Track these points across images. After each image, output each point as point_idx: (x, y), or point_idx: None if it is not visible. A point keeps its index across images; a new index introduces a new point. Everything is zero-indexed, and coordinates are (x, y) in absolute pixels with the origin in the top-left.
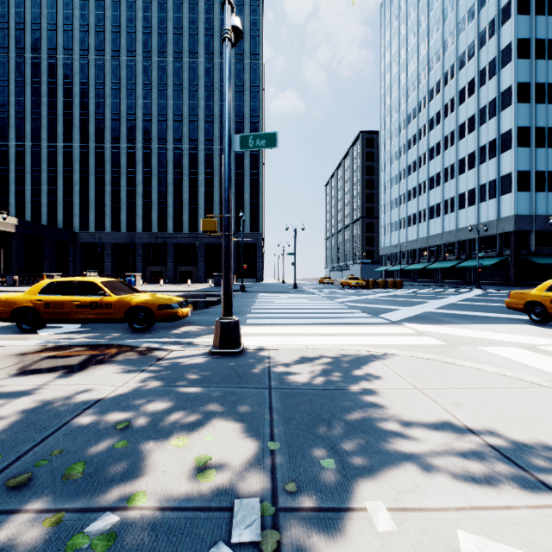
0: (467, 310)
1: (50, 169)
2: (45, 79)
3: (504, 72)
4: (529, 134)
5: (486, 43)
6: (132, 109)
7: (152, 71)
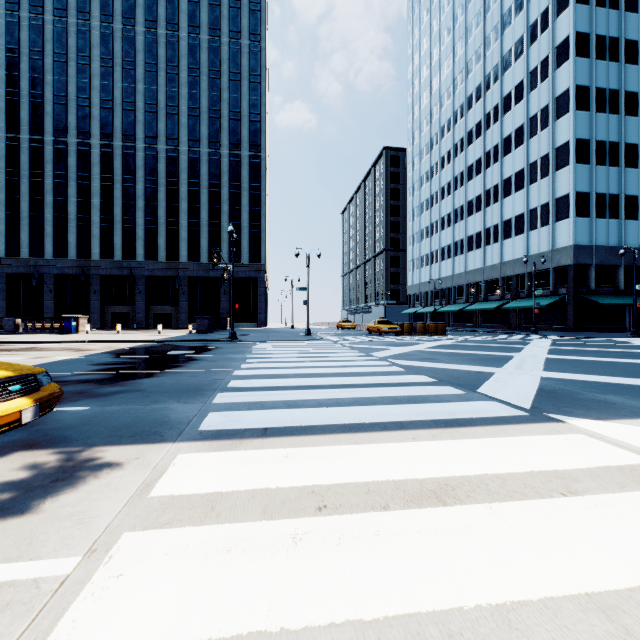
0: (597, 372)
1: None
2: None
3: (560, 73)
4: (588, 149)
5: (538, 38)
6: (85, 92)
7: (114, 42)
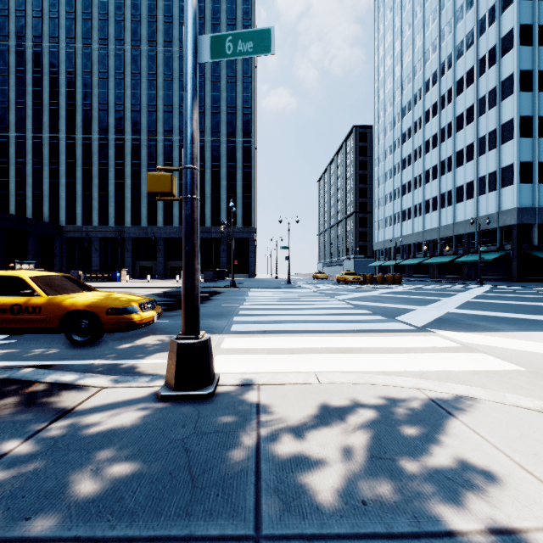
0: (494, 310)
1: (35, 161)
2: (30, 68)
3: (506, 60)
4: (531, 124)
5: (486, 31)
6: (120, 100)
7: (141, 60)
